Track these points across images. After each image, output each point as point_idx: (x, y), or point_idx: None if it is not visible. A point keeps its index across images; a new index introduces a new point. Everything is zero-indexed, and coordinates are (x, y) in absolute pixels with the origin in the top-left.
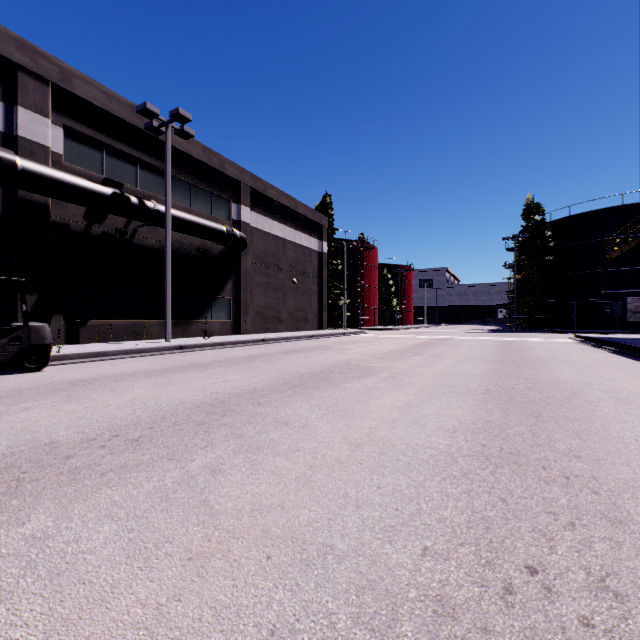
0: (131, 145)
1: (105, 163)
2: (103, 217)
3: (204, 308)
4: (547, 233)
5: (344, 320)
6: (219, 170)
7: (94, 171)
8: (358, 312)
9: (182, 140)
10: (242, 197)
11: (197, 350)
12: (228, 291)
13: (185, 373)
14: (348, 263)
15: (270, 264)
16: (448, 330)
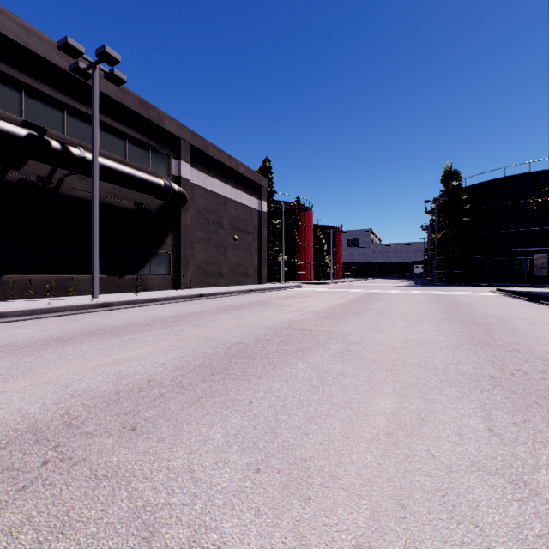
0: (56, 88)
1: (24, 104)
2: (21, 163)
3: (142, 263)
4: (464, 197)
5: (282, 275)
6: (158, 124)
7: (10, 112)
8: (295, 267)
9: (116, 89)
10: (182, 153)
11: (124, 308)
12: (168, 246)
13: (75, 345)
14: (286, 223)
15: (211, 221)
16: (376, 284)
